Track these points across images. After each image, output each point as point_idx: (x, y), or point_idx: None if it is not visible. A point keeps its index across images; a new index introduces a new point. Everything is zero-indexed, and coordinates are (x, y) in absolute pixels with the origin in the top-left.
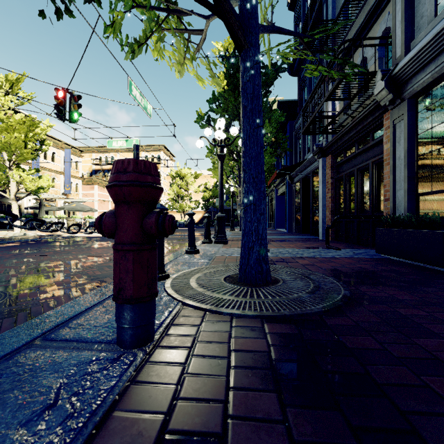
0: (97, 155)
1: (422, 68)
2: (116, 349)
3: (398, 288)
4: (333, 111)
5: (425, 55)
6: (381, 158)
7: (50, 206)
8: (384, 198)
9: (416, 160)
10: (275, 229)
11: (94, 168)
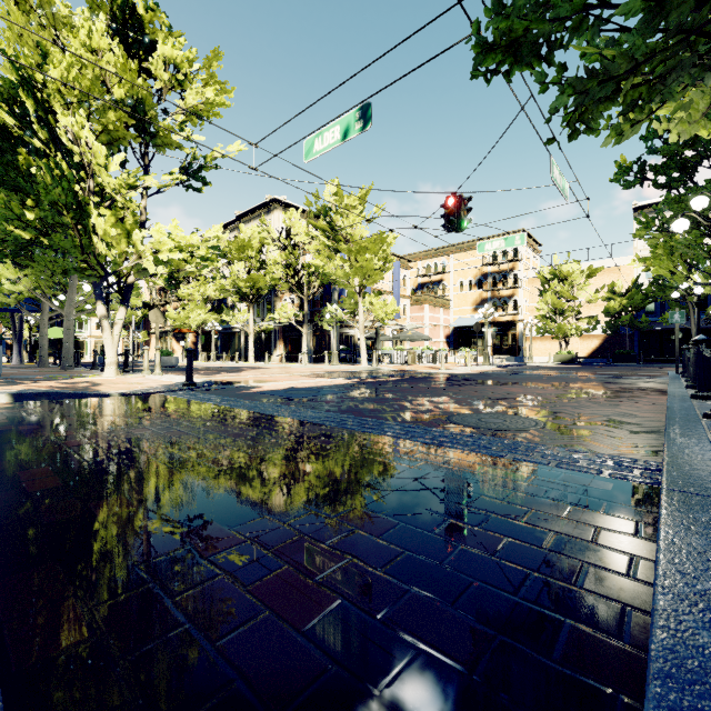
0: (423, 263)
1: None
2: None
3: None
4: None
5: None
6: None
7: (383, 335)
8: None
9: None
10: None
11: (420, 281)
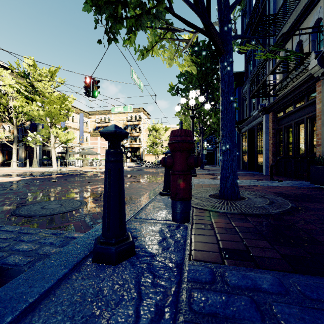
0: (99, 117)
1: None
2: (174, 223)
3: None
4: (274, 80)
5: None
6: (314, 114)
7: (71, 151)
8: (317, 143)
9: None
10: None
11: (97, 125)
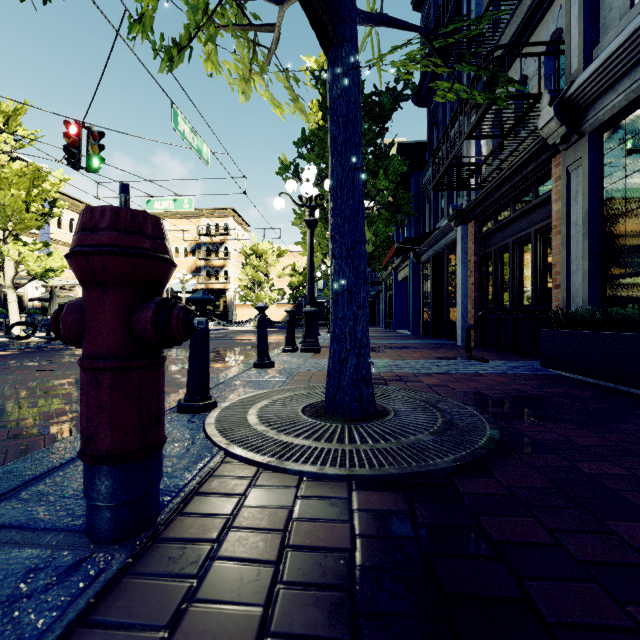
0: None
1: (612, 85)
2: (81, 544)
3: (577, 424)
4: (477, 156)
5: (616, 66)
6: (548, 224)
7: (66, 297)
8: (553, 283)
9: (602, 226)
10: (393, 330)
11: None
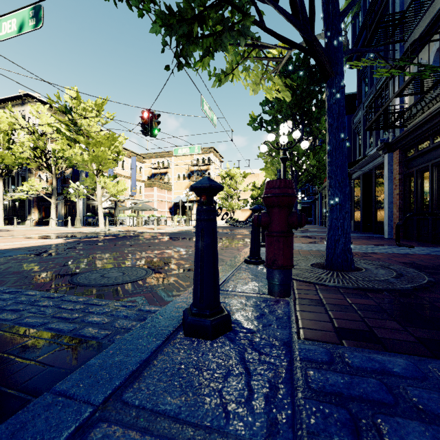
0: (155, 160)
1: None
2: (271, 297)
3: None
4: (401, 104)
5: None
6: None
7: (122, 206)
8: None
9: None
10: None
11: (153, 172)
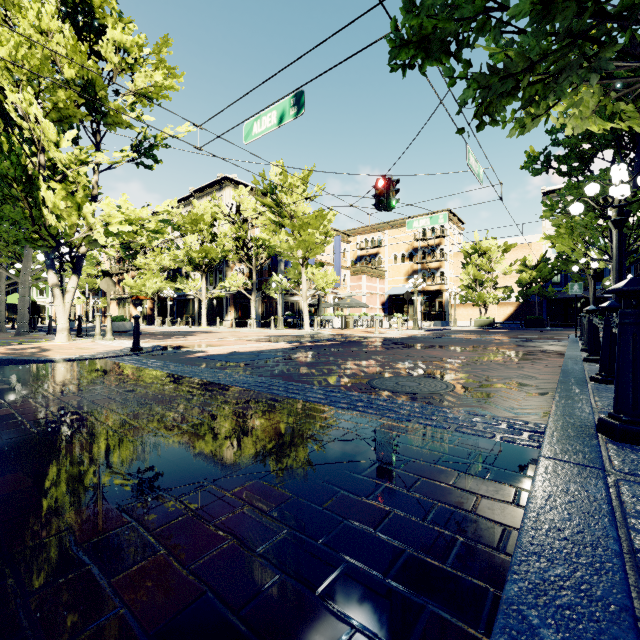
0: (362, 238)
1: None
2: None
3: None
4: None
5: None
6: None
7: (324, 302)
8: None
9: None
10: None
11: (359, 254)
